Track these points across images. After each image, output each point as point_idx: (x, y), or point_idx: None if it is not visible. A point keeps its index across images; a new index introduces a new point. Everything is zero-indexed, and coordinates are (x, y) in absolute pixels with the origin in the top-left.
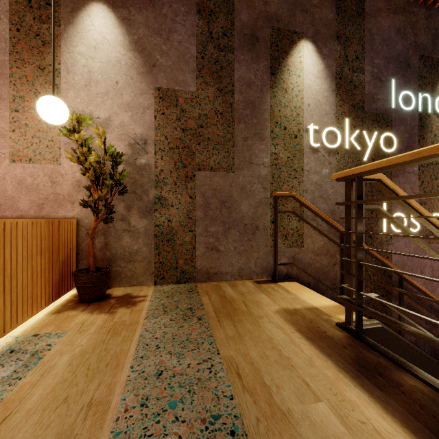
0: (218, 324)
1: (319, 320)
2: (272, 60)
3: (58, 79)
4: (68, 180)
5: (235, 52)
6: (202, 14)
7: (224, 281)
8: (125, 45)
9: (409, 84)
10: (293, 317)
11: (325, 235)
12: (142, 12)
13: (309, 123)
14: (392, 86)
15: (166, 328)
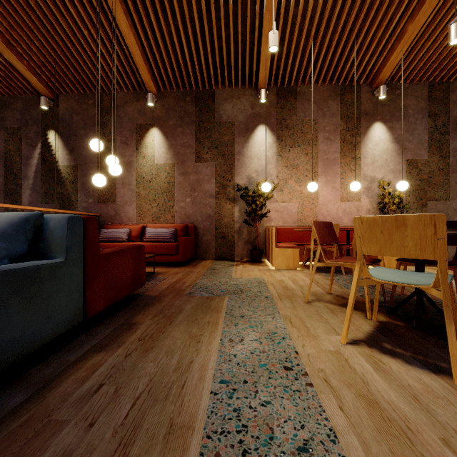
0: None
1: None
2: None
3: (360, 162)
4: (364, 209)
5: (450, 134)
6: (430, 117)
7: None
8: (390, 141)
9: None
10: None
11: None
12: (399, 122)
13: None
14: None
15: None
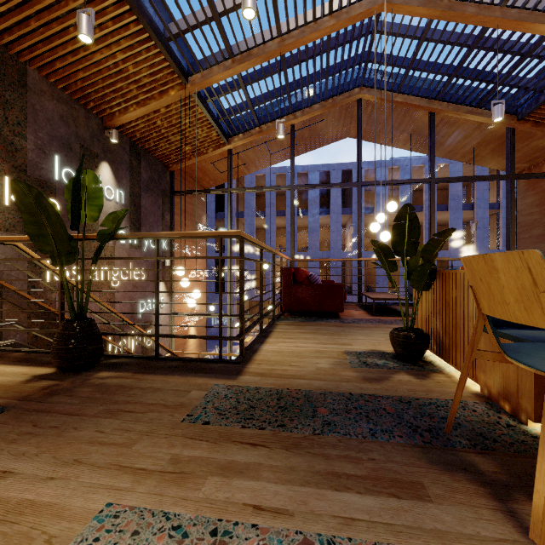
0: None
1: None
2: None
3: None
4: None
5: None
6: None
7: None
8: None
9: (72, 164)
10: None
11: None
12: None
13: None
14: (55, 161)
15: None
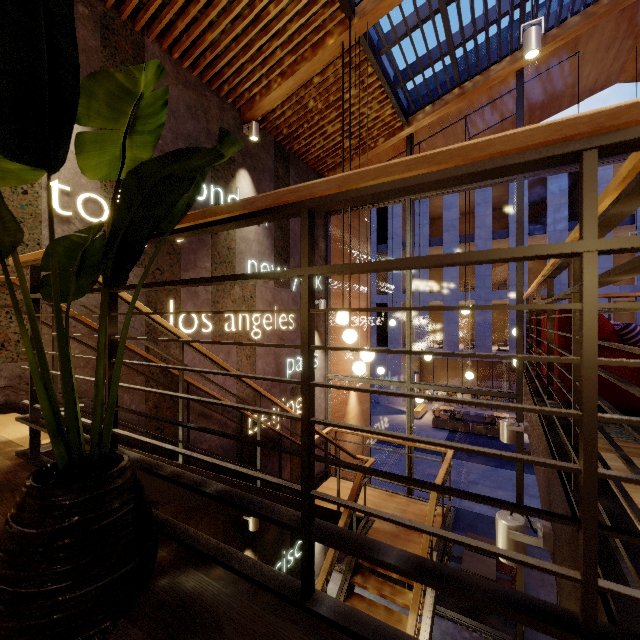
0: None
1: None
2: None
3: None
4: None
5: None
6: None
7: None
8: None
9: None
10: None
11: (76, 340)
12: None
13: (54, 179)
14: None
15: None
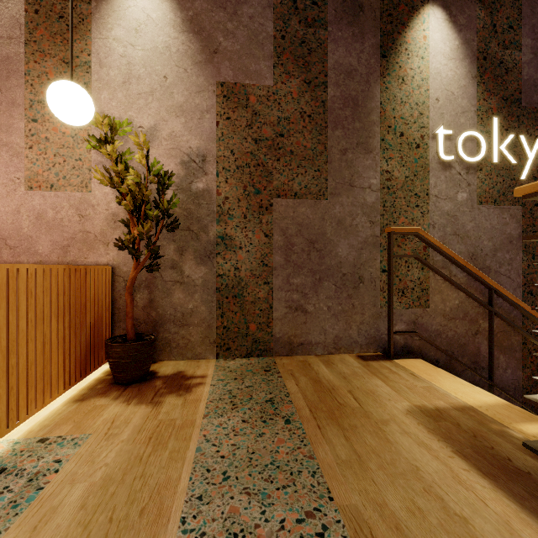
0: (319, 433)
1: (487, 433)
2: (383, 37)
3: (88, 75)
4: (100, 213)
5: (329, 27)
6: None
7: (314, 355)
8: (177, 25)
9: None
10: (439, 424)
11: (464, 290)
12: None
13: (438, 126)
14: None
15: (237, 438)
